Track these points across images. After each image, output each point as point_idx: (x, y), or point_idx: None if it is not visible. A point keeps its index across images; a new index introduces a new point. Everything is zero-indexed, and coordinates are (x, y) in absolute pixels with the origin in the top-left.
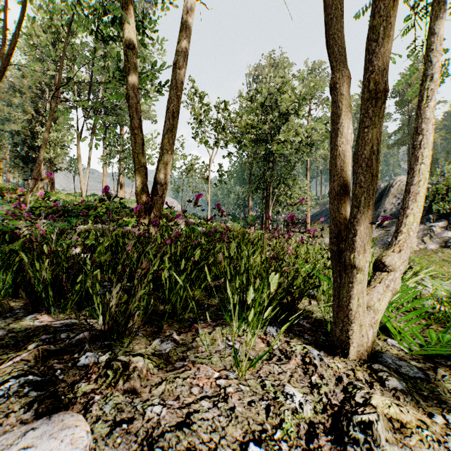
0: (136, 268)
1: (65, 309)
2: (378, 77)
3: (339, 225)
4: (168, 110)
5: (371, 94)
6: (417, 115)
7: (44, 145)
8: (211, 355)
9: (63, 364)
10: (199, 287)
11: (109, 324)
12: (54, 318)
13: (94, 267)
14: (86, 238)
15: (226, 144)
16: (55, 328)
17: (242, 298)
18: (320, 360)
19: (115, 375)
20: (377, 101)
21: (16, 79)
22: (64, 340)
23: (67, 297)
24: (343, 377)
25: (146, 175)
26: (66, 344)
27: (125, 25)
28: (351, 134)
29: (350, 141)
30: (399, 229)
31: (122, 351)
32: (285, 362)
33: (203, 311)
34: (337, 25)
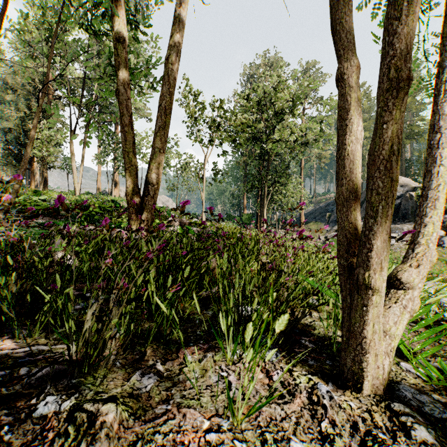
0: (111, 290)
1: (34, 331)
2: (401, 63)
3: (348, 235)
4: (159, 107)
5: (391, 83)
6: (432, 111)
7: (30, 143)
8: (200, 393)
9: (15, 416)
10: (190, 298)
11: (82, 352)
12: (19, 343)
13: (64, 285)
14: (69, 243)
15: (221, 143)
16: (15, 360)
17: (237, 314)
18: (330, 399)
19: (77, 435)
20: (399, 92)
21: (9, 77)
22: (22, 378)
23: (40, 313)
24: (358, 422)
25: (137, 174)
26: (24, 384)
27: (114, 17)
28: (361, 131)
29: (360, 139)
30: (416, 240)
31: (93, 391)
32: (288, 400)
33: (193, 328)
34: (345, 8)
